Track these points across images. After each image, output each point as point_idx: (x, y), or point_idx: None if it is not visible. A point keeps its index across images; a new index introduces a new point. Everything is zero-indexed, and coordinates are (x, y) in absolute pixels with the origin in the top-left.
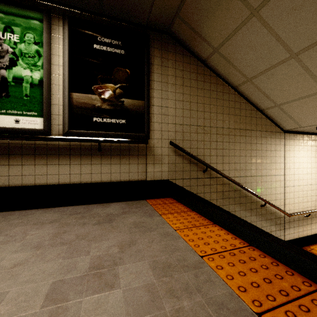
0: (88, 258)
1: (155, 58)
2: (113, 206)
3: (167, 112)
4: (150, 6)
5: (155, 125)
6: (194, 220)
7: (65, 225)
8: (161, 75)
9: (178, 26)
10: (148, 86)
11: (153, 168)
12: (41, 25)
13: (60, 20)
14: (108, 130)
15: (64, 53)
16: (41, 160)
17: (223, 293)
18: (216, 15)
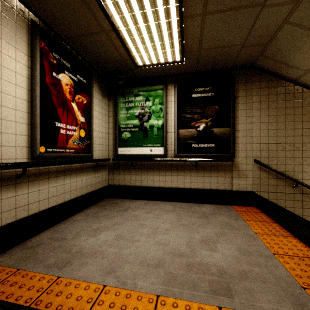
0: (199, 235)
1: (239, 91)
2: (206, 207)
3: (252, 134)
4: (235, 57)
5: (240, 145)
6: (275, 230)
7: (180, 214)
8: (246, 103)
9: (262, 61)
10: (233, 116)
11: (238, 181)
12: (162, 92)
13: (172, 85)
14: (202, 152)
15: (174, 105)
16: (162, 172)
17: (283, 273)
18: (303, 50)
